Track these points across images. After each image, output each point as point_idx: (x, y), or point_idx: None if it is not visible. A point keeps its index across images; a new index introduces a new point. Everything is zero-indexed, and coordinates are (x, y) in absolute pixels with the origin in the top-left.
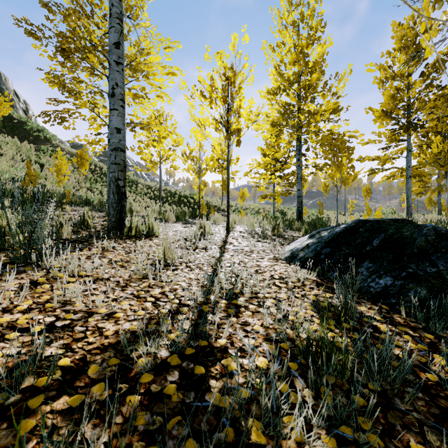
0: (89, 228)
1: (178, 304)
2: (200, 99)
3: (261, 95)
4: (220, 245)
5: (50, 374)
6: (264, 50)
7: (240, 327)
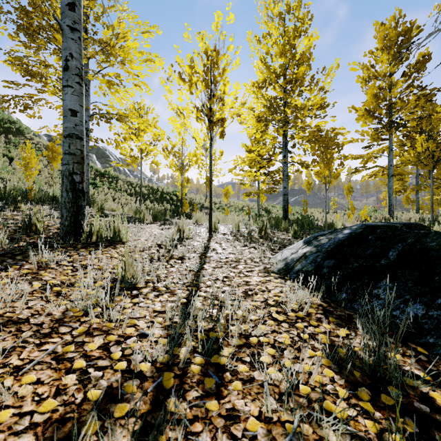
0: (37, 233)
1: (125, 371)
2: (178, 83)
3: (246, 88)
4: (201, 253)
5: None
6: (250, 42)
7: (223, 427)
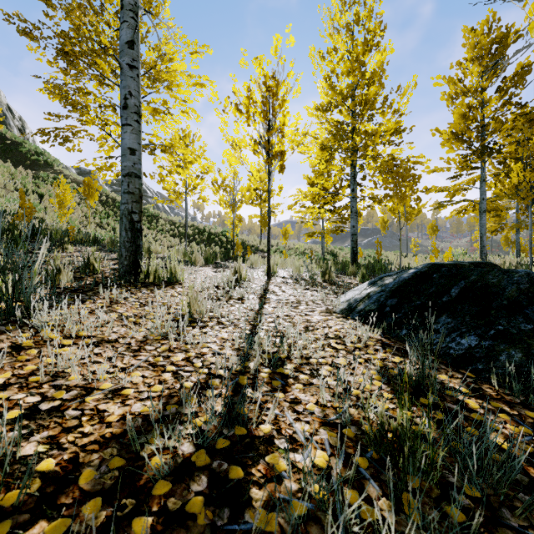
0: (95, 273)
1: (207, 374)
2: (235, 114)
3: (308, 112)
4: (260, 294)
5: (22, 488)
6: (312, 58)
7: (289, 407)
